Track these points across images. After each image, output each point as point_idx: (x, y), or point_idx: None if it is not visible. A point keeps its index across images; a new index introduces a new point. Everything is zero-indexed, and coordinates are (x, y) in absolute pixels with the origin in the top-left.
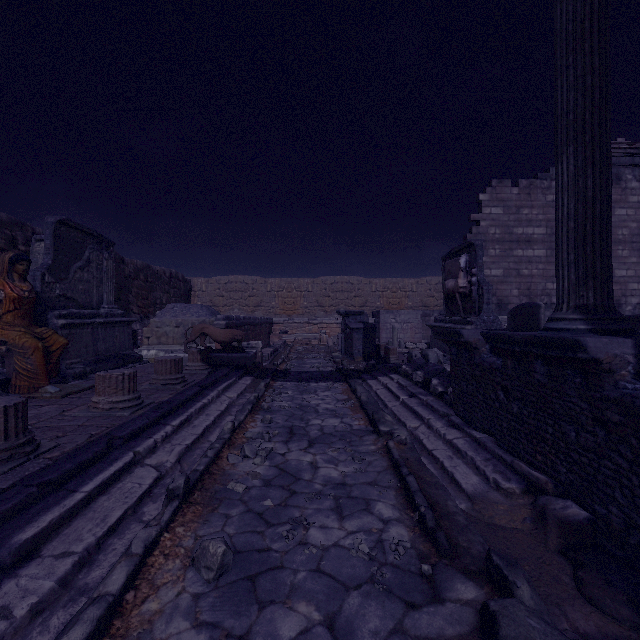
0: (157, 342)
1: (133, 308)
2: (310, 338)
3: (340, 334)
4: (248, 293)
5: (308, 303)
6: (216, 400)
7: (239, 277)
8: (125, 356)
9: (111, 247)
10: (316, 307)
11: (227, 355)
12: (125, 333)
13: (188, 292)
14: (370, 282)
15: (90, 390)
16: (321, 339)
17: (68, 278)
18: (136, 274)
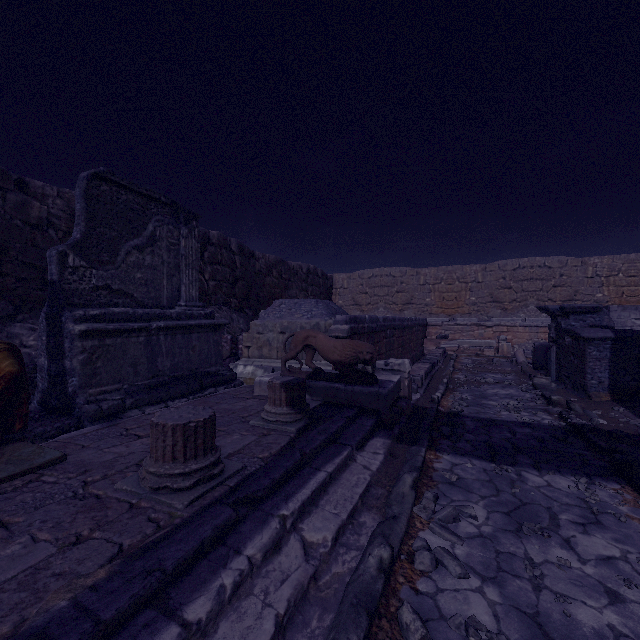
0: (258, 354)
1: (264, 308)
2: (481, 346)
3: (538, 344)
4: (395, 288)
5: (477, 298)
6: (256, 576)
7: (384, 269)
8: (207, 375)
9: (194, 221)
10: (489, 303)
11: (344, 387)
12: (210, 342)
13: (329, 290)
14: (582, 263)
15: (40, 472)
16: (499, 348)
17: (115, 262)
18: (268, 270)
